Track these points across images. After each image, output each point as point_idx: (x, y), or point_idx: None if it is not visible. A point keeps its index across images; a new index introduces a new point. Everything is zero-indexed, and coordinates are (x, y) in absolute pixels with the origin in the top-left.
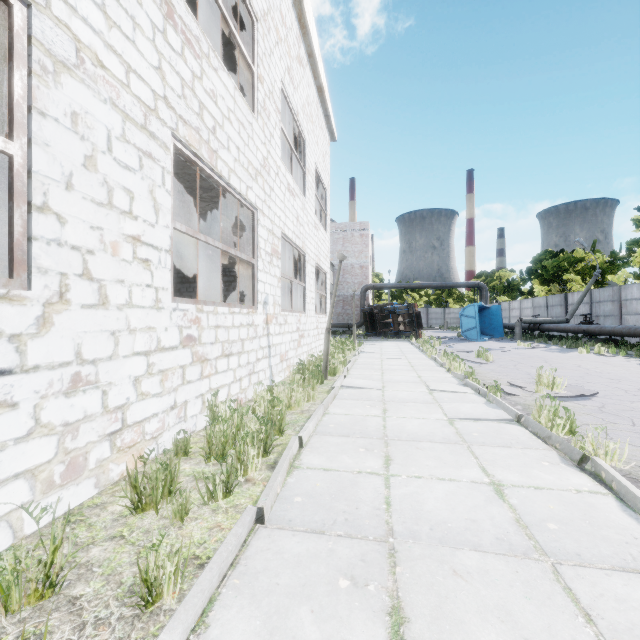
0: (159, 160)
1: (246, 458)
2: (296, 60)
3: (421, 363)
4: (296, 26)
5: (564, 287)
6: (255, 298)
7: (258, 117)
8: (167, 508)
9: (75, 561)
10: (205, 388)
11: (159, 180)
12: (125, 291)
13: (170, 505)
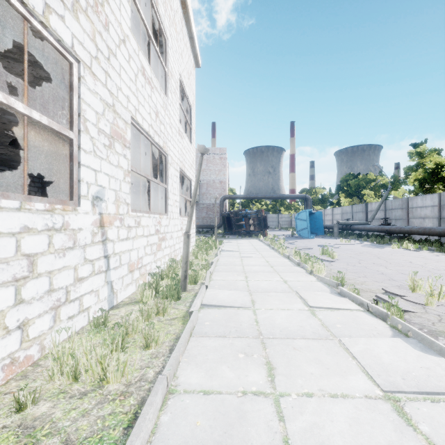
0: None
1: None
2: None
3: (278, 262)
4: None
5: (361, 199)
6: (74, 189)
7: None
8: None
9: None
10: None
11: None
12: None
13: None
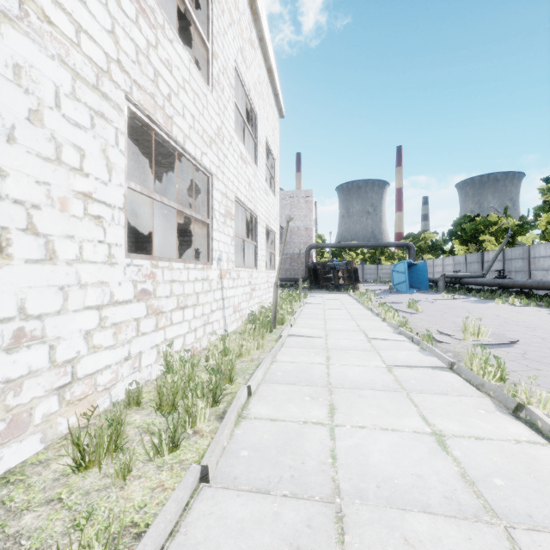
0: (112, 121)
1: (195, 410)
2: (248, 42)
3: (359, 313)
4: (248, 12)
5: (480, 247)
6: (210, 255)
7: (212, 90)
8: (109, 468)
9: (3, 531)
10: (160, 339)
11: (112, 140)
12: (75, 246)
13: (115, 461)
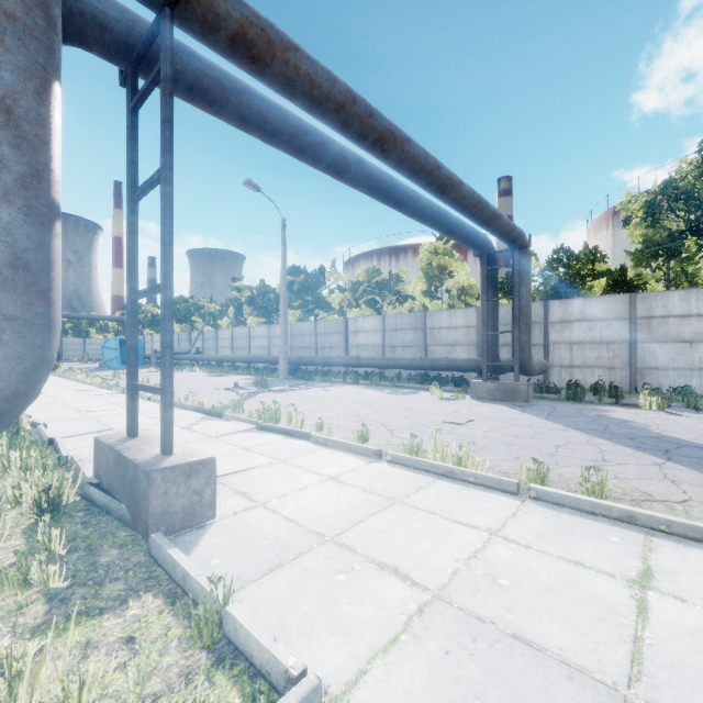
0: None
1: None
2: None
3: (67, 383)
4: None
5: (193, 326)
6: None
7: None
8: None
9: None
10: None
11: None
12: None
13: None
